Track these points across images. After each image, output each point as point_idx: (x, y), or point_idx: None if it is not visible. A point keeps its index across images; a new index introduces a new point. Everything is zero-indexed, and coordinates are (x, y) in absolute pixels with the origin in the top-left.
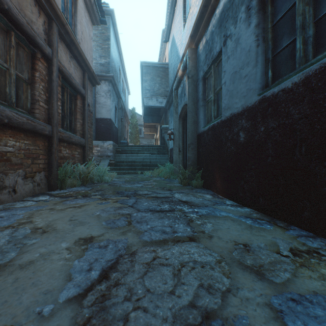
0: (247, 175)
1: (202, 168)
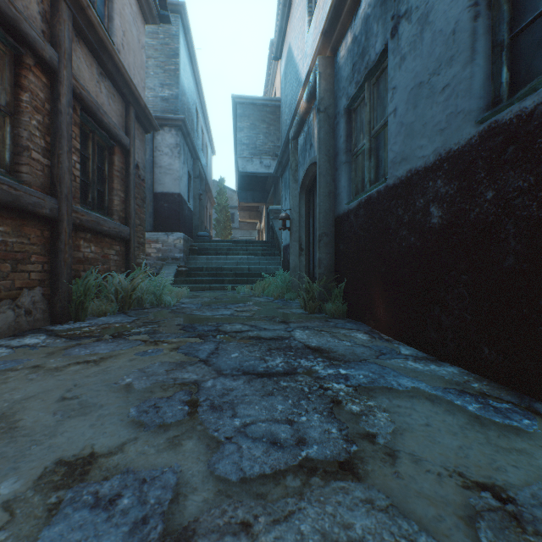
0: (450, 296)
1: (345, 281)
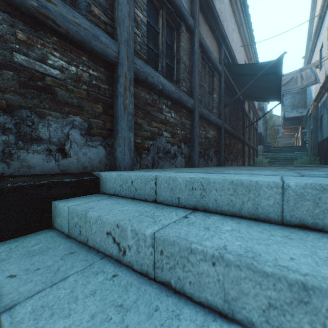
0: (326, 156)
1: (318, 157)
